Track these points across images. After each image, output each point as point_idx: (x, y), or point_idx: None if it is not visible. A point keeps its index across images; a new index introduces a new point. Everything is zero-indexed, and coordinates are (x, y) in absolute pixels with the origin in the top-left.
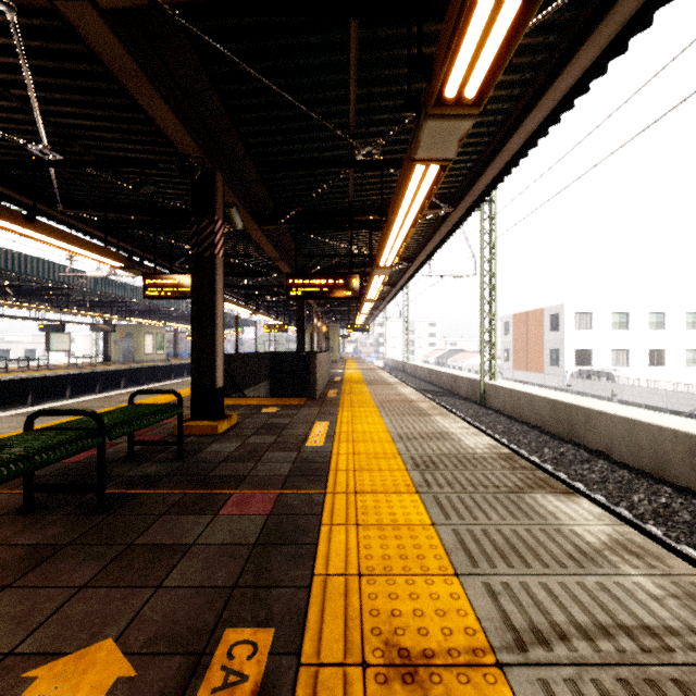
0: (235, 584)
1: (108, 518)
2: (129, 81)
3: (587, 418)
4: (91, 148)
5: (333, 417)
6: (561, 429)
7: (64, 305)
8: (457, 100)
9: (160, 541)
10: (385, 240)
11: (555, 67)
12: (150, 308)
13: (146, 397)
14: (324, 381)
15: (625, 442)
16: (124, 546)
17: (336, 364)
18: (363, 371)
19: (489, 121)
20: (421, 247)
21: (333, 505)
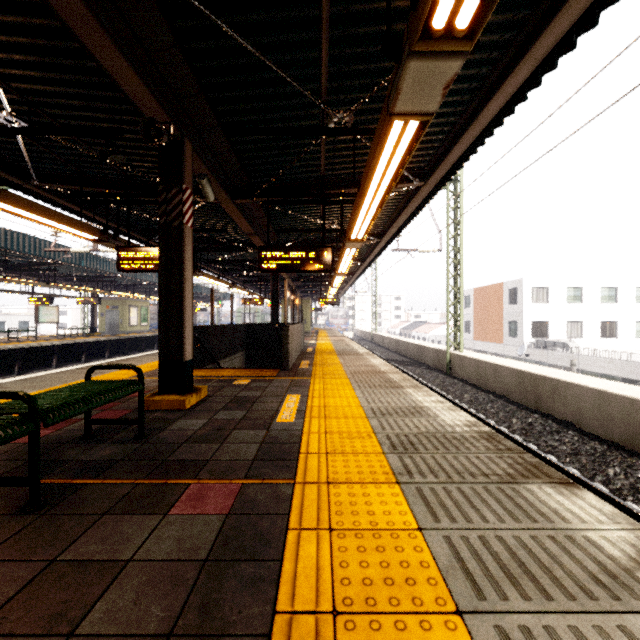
0: (171, 630)
1: (38, 519)
2: (82, 29)
3: (555, 388)
4: (60, 117)
5: (305, 389)
6: (528, 398)
7: (52, 279)
8: (446, 33)
9: (91, 554)
10: (357, 211)
11: (538, 25)
12: (134, 282)
13: None
14: (297, 352)
15: (595, 413)
16: (45, 563)
17: (309, 335)
18: (334, 342)
19: (464, 88)
20: (390, 223)
21: (302, 500)
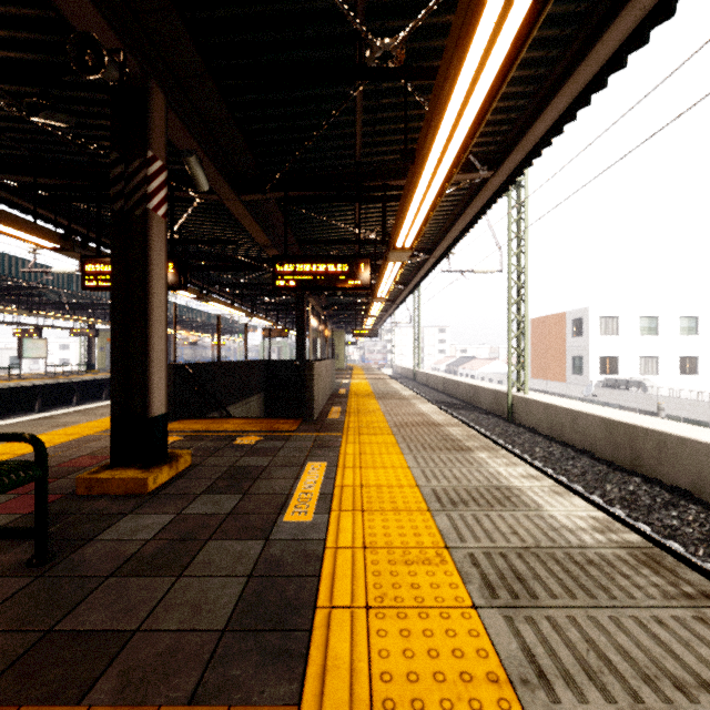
0: None
1: None
2: None
3: (662, 444)
4: None
5: (333, 453)
6: (621, 456)
7: (40, 307)
8: None
9: None
10: (409, 198)
11: None
12: None
13: (96, 418)
14: (326, 395)
15: None
16: None
17: (342, 373)
18: (372, 381)
19: (568, 13)
20: (442, 234)
21: None
